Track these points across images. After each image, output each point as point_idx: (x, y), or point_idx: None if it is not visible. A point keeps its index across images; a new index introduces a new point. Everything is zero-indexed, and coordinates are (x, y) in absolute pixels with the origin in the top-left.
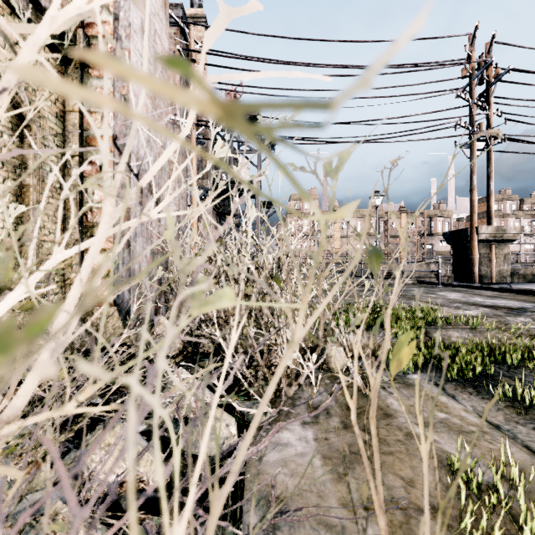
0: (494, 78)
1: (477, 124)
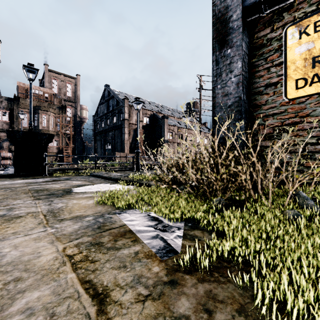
0: None
1: None
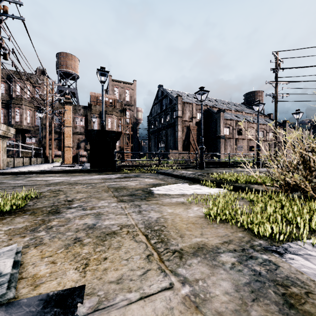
0: (4, 10)
1: (0, 39)
